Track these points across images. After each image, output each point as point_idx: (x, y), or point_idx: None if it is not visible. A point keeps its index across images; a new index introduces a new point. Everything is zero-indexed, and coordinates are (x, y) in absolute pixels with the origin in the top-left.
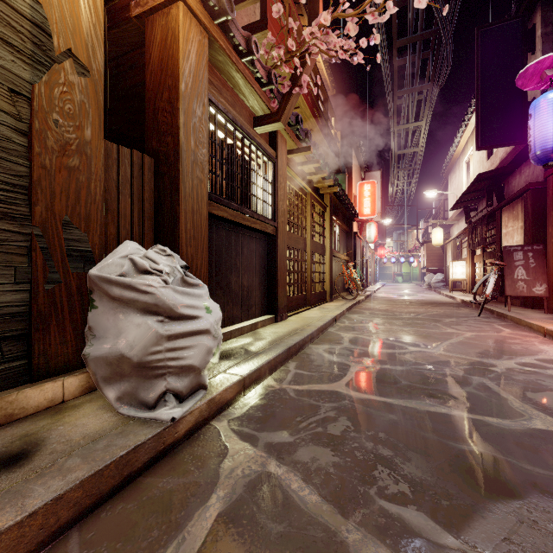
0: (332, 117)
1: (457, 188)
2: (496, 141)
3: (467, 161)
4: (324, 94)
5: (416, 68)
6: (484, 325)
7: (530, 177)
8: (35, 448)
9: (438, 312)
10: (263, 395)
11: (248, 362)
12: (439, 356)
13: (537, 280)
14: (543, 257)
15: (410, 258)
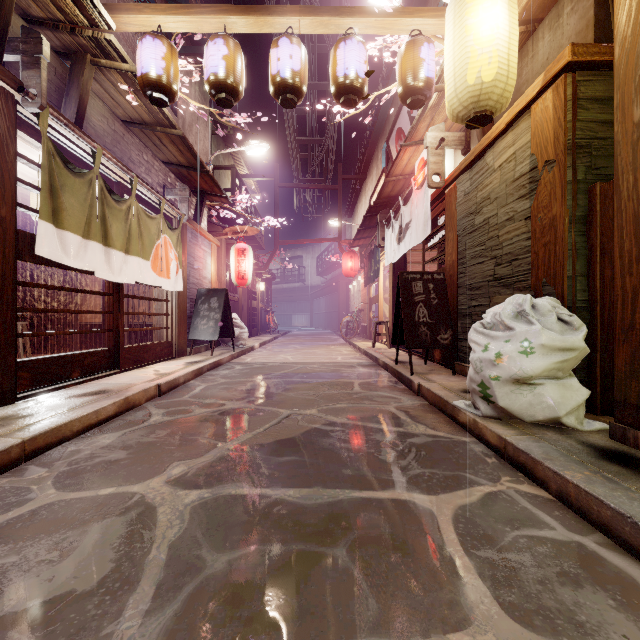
0: None
1: None
2: None
3: None
4: None
5: None
6: None
7: None
8: None
9: None
10: (494, 467)
11: (558, 454)
12: None
13: None
14: None
15: None
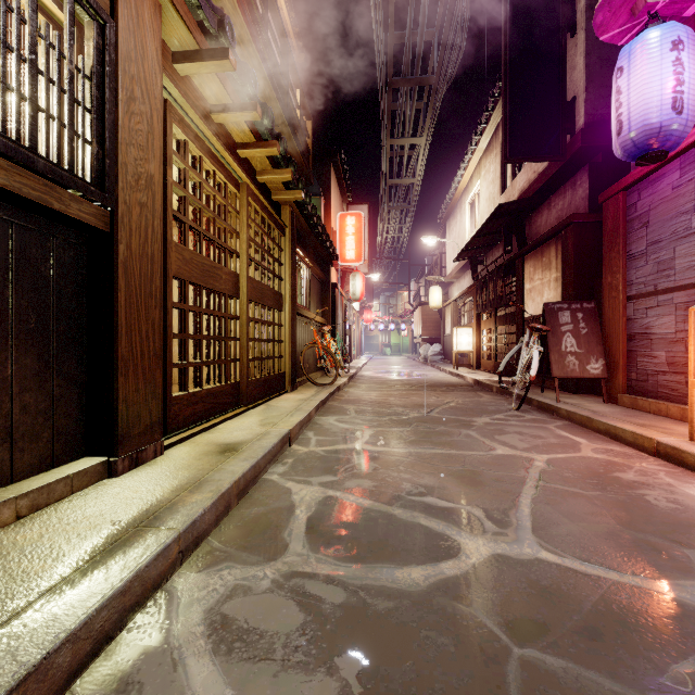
0: (297, 88)
1: (458, 237)
2: (529, 152)
3: (471, 201)
4: (281, 34)
5: (417, 50)
6: (539, 430)
7: (565, 211)
8: None
9: (456, 403)
10: None
11: None
12: (560, 587)
13: (591, 353)
14: (596, 320)
15: (402, 325)
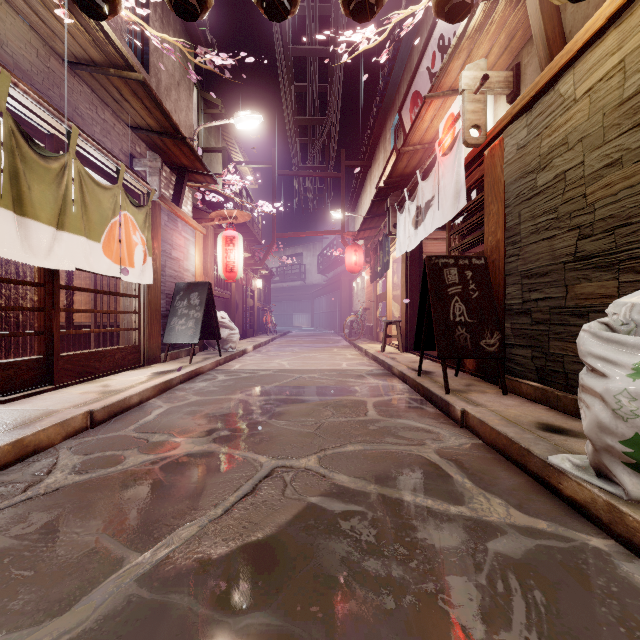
0: None
1: None
2: None
3: None
4: None
5: None
6: None
7: None
8: (566, 435)
9: None
10: None
11: None
12: None
13: None
14: None
15: None
